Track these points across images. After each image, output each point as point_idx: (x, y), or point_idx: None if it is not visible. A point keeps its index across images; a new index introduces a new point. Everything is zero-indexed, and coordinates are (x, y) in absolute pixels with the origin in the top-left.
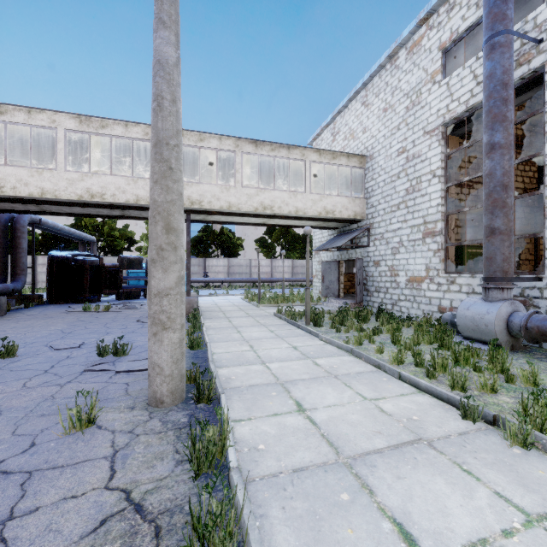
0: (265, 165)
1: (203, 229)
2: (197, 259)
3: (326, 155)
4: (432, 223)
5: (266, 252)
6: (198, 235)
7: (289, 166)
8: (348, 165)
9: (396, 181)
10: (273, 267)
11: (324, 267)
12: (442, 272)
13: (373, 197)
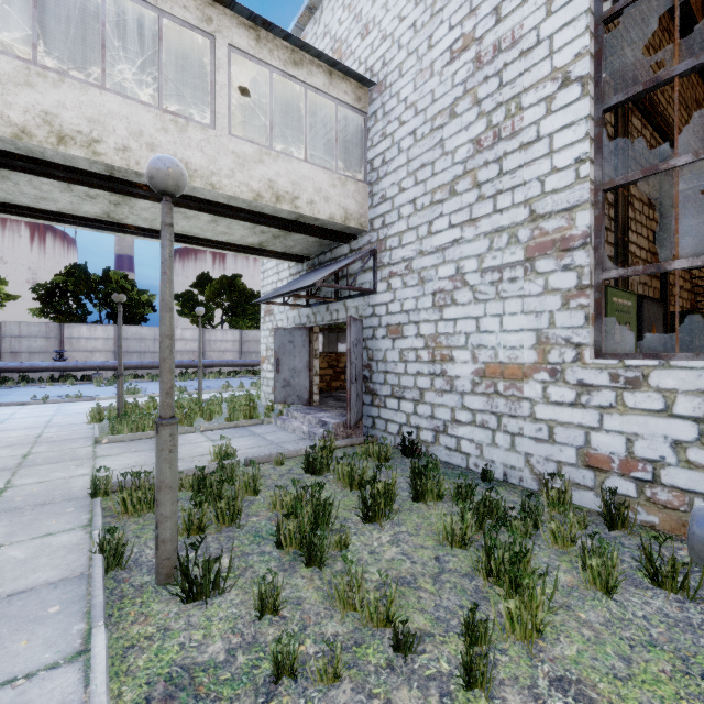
0: (122, 74)
1: (69, 270)
2: (42, 324)
3: (276, 49)
4: (560, 215)
5: (194, 317)
6: (55, 280)
7: (159, 33)
8: (330, 94)
9: (445, 126)
10: (207, 341)
11: (280, 339)
12: (591, 352)
13: (385, 178)
